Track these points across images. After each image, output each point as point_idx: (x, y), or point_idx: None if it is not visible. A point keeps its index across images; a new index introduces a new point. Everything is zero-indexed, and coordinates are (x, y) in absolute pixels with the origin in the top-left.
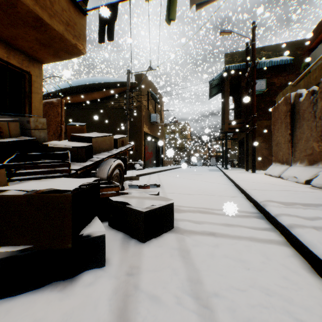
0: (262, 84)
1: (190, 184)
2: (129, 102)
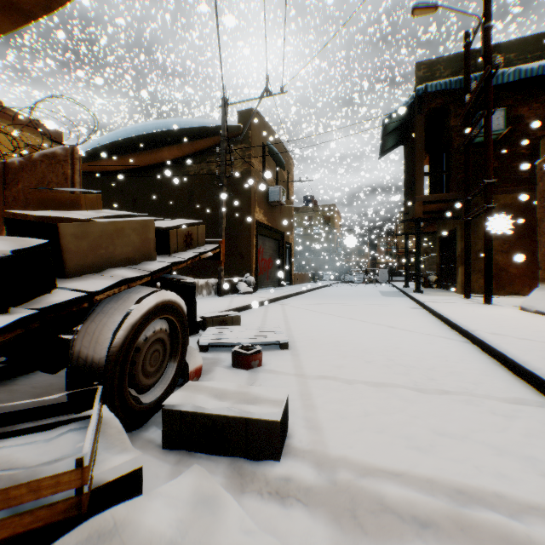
0: (497, 119)
1: (359, 338)
2: (225, 162)
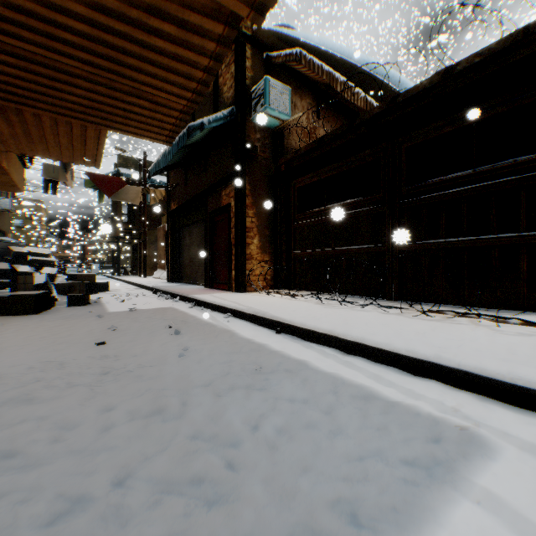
0: None
1: None
2: None
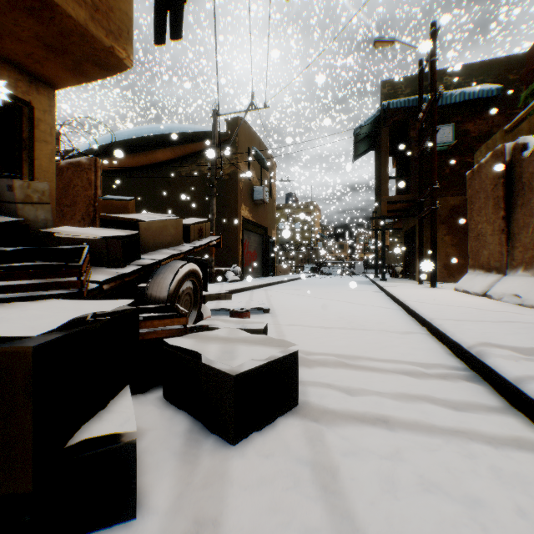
0: (447, 133)
1: (323, 308)
2: (215, 166)
